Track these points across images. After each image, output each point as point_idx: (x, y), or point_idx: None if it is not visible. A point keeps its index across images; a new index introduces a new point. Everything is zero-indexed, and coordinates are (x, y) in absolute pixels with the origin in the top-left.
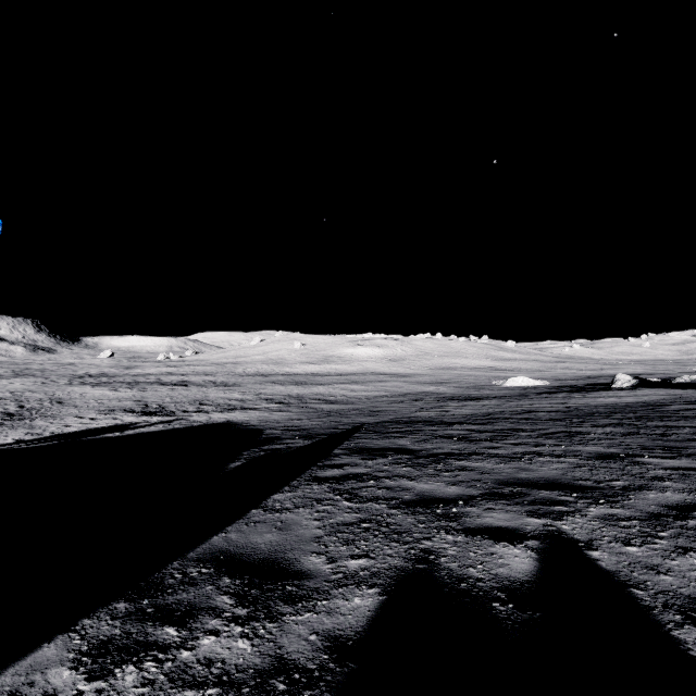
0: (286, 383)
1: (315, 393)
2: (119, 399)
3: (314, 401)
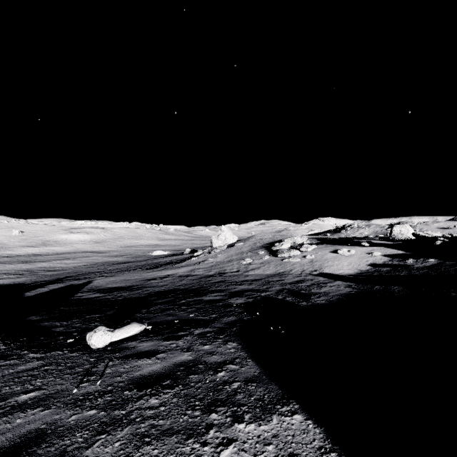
0: (14, 262)
1: (40, 267)
2: None
3: (41, 271)
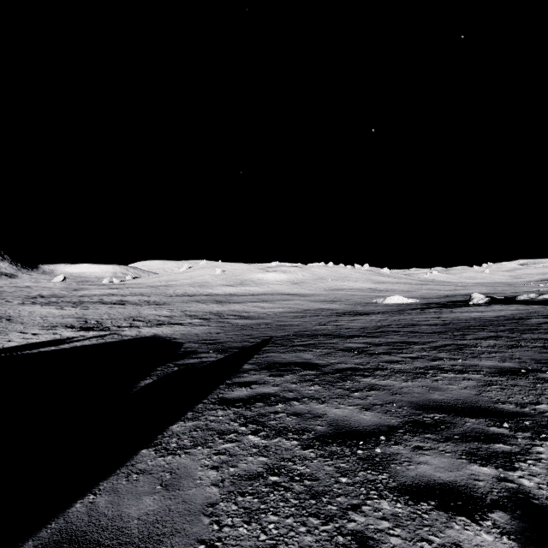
0: (208, 302)
1: (232, 310)
2: (62, 316)
3: (231, 317)
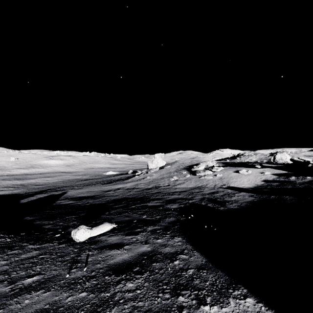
0: (11, 179)
1: (29, 182)
2: None
3: (30, 185)
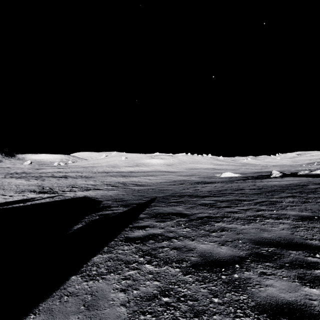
0: (117, 176)
1: (132, 181)
2: (28, 185)
3: (131, 185)
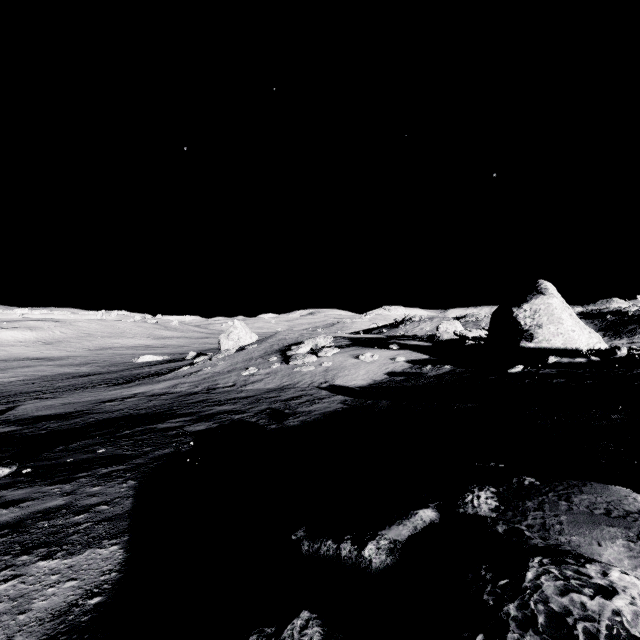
0: None
1: None
2: None
3: None
